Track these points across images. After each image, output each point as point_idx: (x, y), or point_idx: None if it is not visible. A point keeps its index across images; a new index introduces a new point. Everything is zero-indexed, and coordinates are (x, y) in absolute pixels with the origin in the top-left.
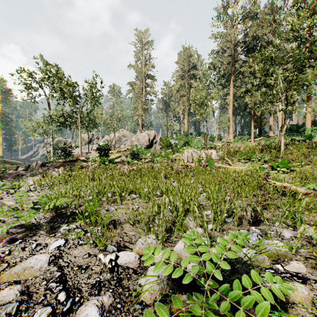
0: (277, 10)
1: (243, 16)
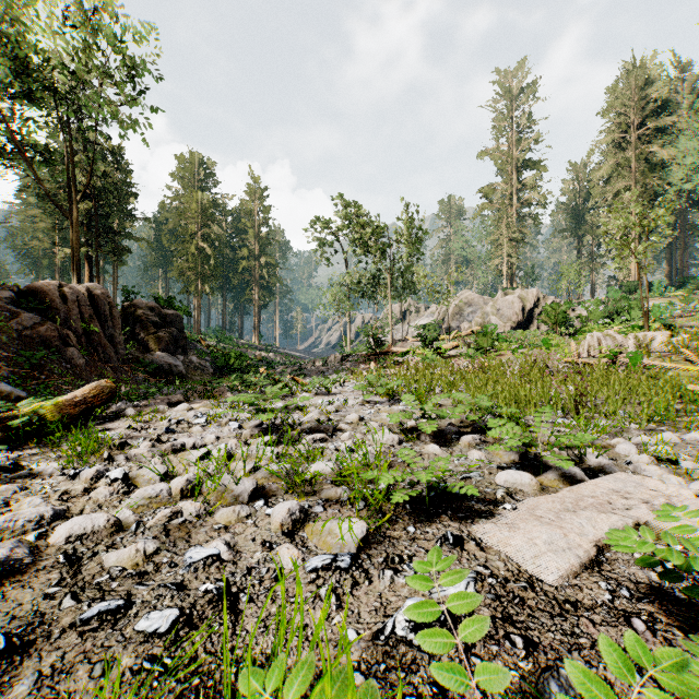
0: None
1: None
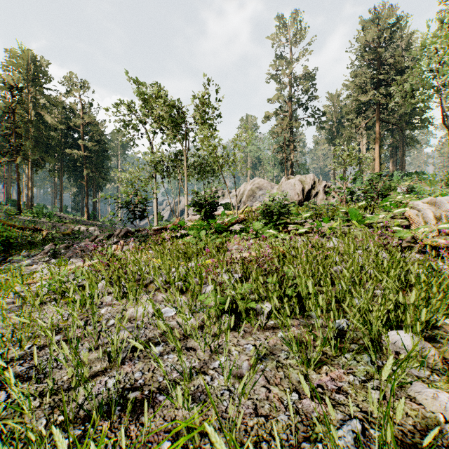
0: None
1: None
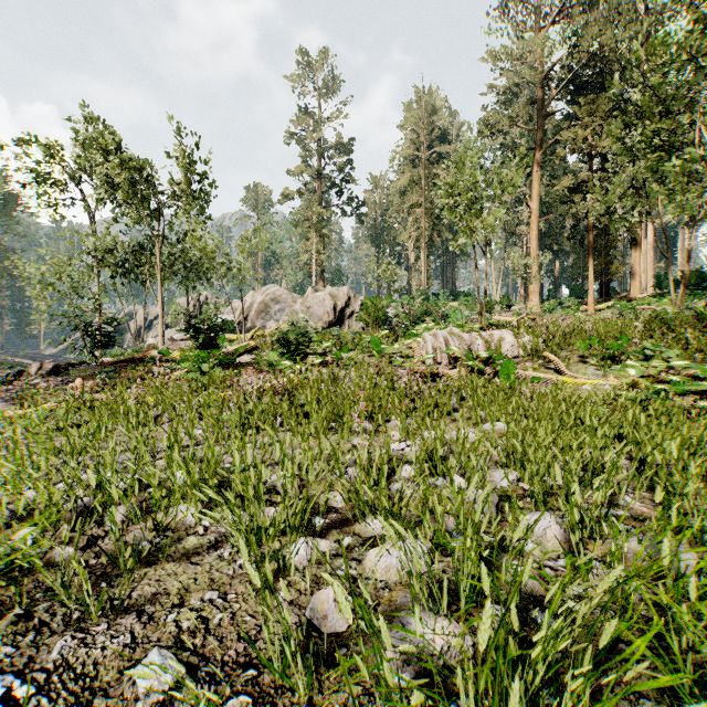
0: None
1: (566, 2)
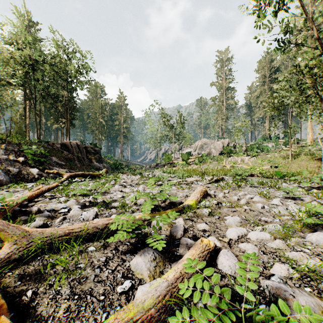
0: None
1: None
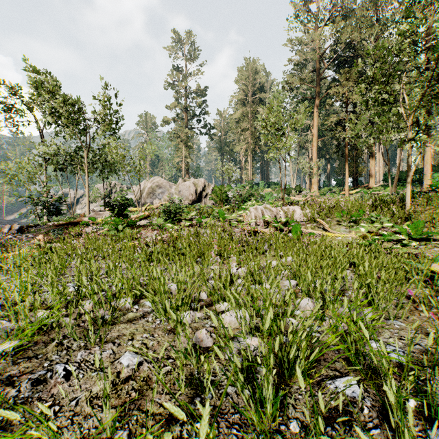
0: (382, 5)
1: (333, 12)
